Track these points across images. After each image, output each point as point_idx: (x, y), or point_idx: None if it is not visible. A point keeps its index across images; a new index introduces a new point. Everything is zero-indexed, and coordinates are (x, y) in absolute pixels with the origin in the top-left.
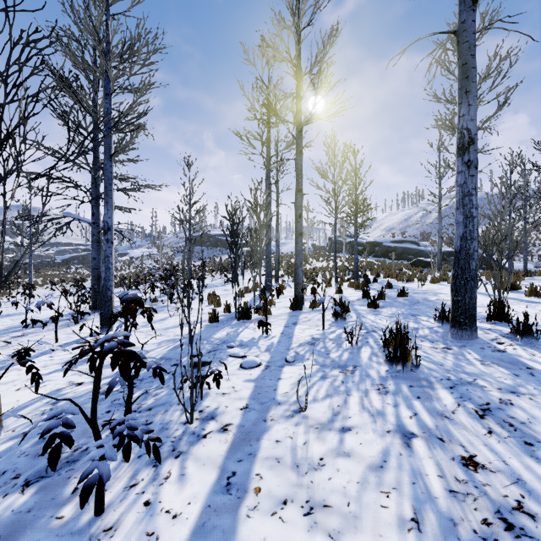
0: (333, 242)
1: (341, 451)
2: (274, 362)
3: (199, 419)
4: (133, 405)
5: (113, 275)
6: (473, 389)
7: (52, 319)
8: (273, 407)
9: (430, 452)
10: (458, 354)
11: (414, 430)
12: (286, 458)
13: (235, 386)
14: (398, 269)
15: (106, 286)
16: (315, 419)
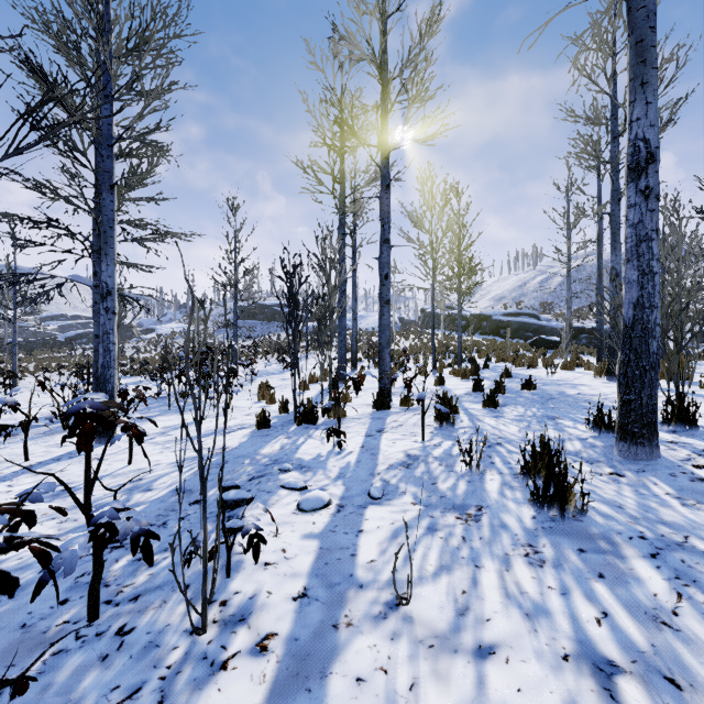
0: (427, 315)
1: None
2: (351, 498)
3: (219, 623)
4: (109, 587)
5: (116, 361)
6: (693, 559)
7: (22, 425)
8: (350, 595)
9: None
10: (638, 485)
11: (613, 655)
12: None
13: (287, 548)
14: (514, 350)
15: (104, 376)
16: (426, 625)
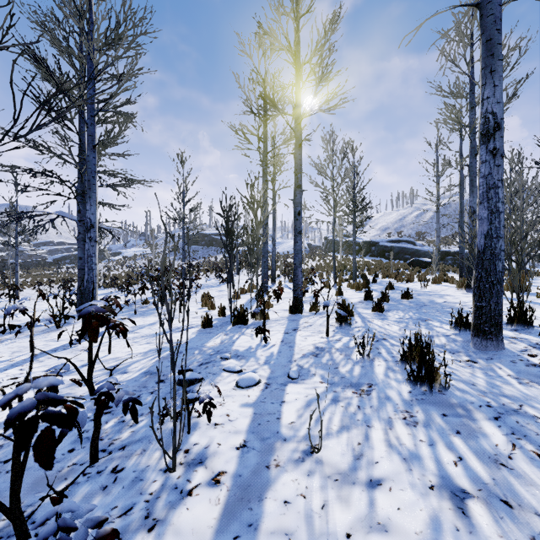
0: (329, 241)
1: (373, 522)
2: (275, 378)
3: (184, 464)
4: (103, 440)
5: (97, 277)
6: (525, 421)
7: (28, 325)
8: (277, 446)
9: (498, 526)
10: (487, 369)
11: (465, 486)
12: (299, 534)
13: (230, 413)
14: (396, 269)
15: (88, 288)
16: (333, 466)
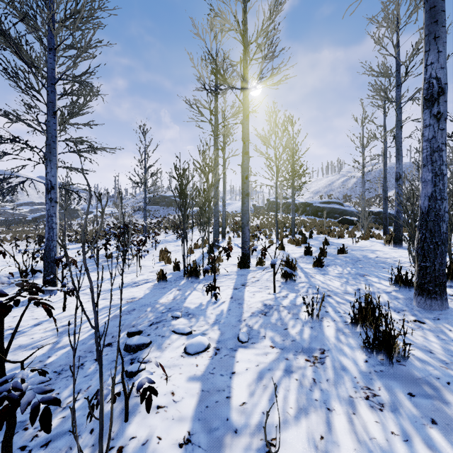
0: (271, 202)
1: None
2: (224, 341)
3: None
4: (27, 430)
5: (57, 236)
6: None
7: None
8: (227, 442)
9: None
10: (437, 331)
11: None
12: None
13: (175, 391)
14: (328, 226)
15: (49, 246)
16: None
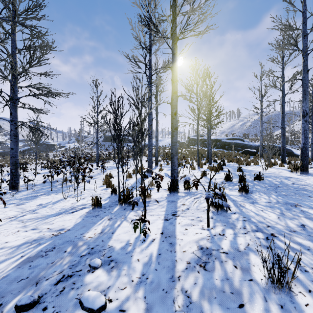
0: (190, 139)
1: None
2: None
3: None
4: None
5: None
6: None
7: None
8: None
9: None
10: None
11: None
12: None
13: None
14: (234, 156)
15: None
16: None
